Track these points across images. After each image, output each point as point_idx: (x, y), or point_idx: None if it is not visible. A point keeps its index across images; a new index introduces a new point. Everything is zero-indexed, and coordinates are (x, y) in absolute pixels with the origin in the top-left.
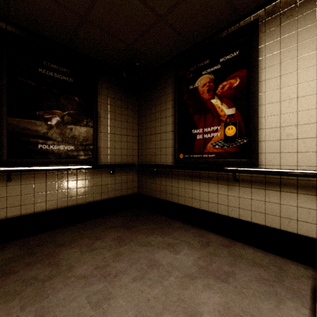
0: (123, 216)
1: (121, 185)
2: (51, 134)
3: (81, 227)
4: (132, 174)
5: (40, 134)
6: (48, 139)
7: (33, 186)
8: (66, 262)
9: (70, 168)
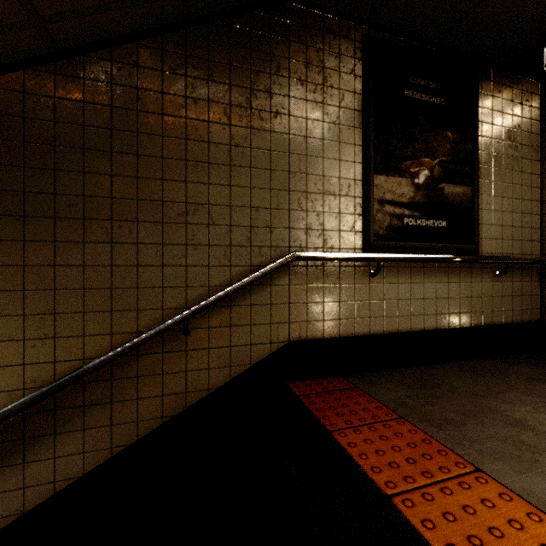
0: (528, 364)
1: (512, 301)
2: (418, 200)
3: (463, 370)
4: (531, 280)
5: (405, 201)
6: (414, 209)
7: (396, 288)
8: (545, 428)
9: (449, 258)
